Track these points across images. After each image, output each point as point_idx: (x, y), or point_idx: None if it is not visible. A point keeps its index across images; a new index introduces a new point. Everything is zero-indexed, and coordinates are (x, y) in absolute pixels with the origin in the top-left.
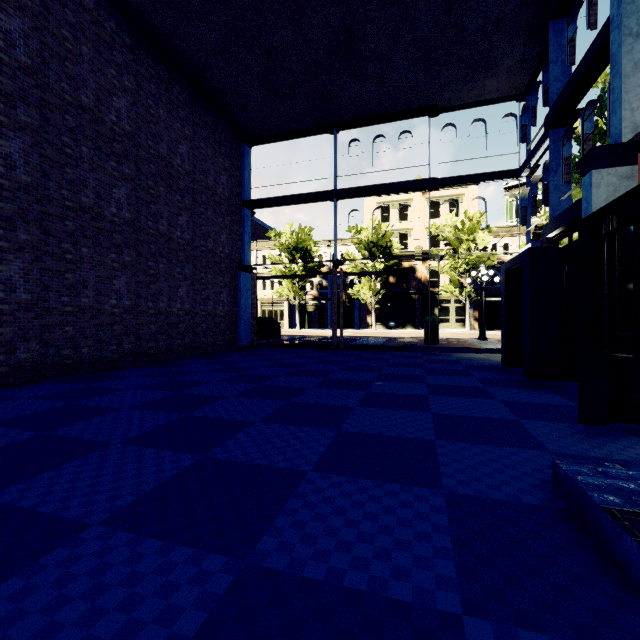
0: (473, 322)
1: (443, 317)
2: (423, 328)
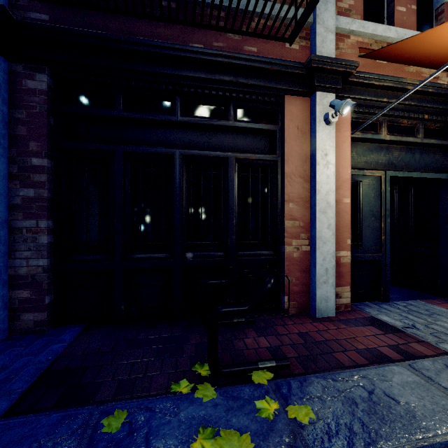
0: None
1: None
2: None
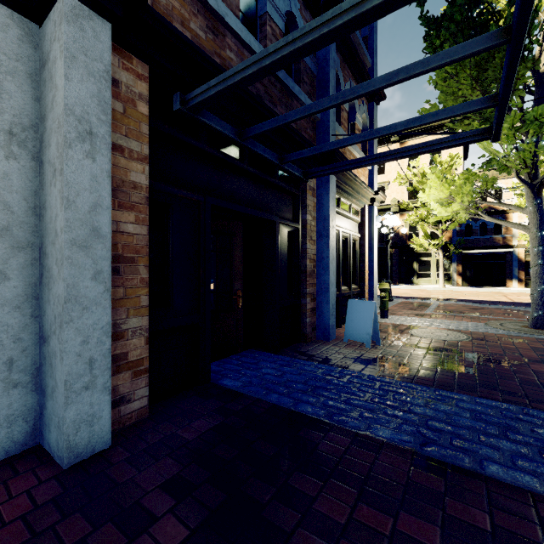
0: (456, 277)
1: (423, 271)
2: (400, 283)
